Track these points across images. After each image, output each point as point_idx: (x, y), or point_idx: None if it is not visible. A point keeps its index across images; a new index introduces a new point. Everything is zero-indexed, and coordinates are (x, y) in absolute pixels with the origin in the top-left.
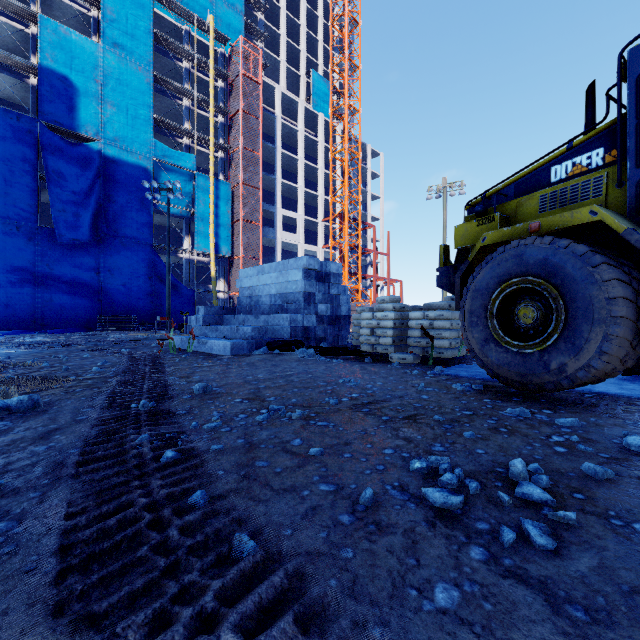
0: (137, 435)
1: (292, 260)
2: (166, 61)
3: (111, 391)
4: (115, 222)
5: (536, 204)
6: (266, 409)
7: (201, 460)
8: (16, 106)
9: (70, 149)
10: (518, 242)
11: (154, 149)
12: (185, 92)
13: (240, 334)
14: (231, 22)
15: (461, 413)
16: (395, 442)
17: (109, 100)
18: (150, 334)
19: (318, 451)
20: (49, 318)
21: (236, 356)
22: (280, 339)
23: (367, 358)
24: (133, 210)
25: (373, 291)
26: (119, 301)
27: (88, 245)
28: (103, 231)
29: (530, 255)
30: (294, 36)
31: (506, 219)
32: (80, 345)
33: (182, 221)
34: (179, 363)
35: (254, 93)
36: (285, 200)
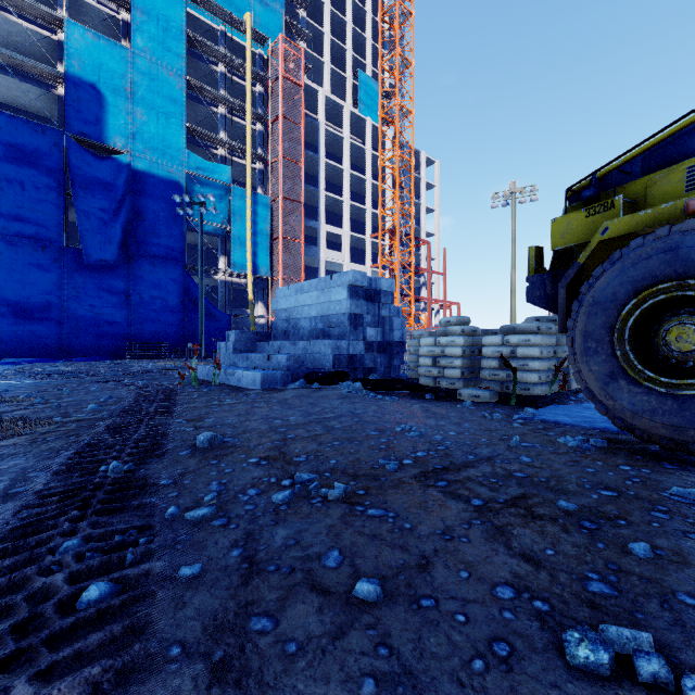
0: (64, 538)
1: (335, 276)
2: (200, 65)
3: (86, 442)
4: (145, 241)
5: (680, 180)
6: (291, 478)
7: (151, 606)
8: (43, 119)
9: (98, 163)
10: (668, 229)
11: (187, 161)
12: (220, 98)
13: (273, 364)
14: (270, 21)
15: (598, 494)
16: (510, 565)
17: (139, 109)
18: (180, 363)
19: (371, 592)
20: (76, 345)
21: (267, 391)
22: (321, 370)
23: (428, 394)
24: (164, 228)
25: (427, 315)
26: (150, 327)
27: (117, 266)
28: (132, 251)
29: (692, 246)
30: (339, 34)
31: (630, 205)
32: (97, 375)
33: (217, 239)
34: (196, 399)
35: (295, 97)
36: (329, 215)
